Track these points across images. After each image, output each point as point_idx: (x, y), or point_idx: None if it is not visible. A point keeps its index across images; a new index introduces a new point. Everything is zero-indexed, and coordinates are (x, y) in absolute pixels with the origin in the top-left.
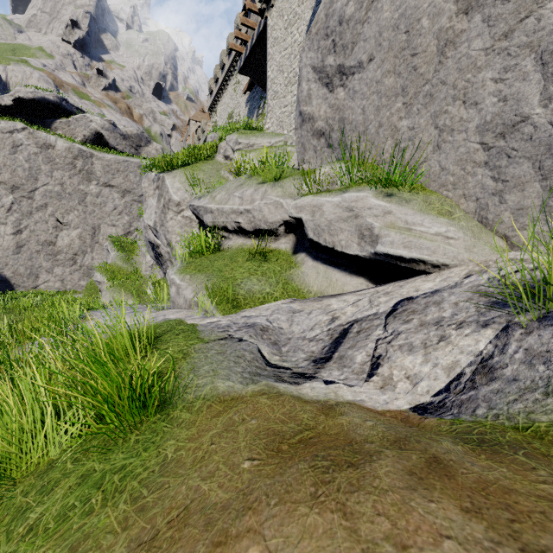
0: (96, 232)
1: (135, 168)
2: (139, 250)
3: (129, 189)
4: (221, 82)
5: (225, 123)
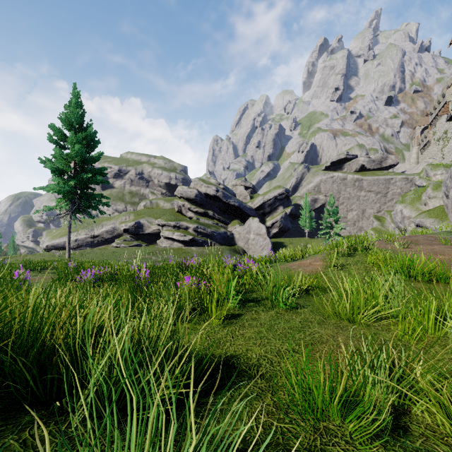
0: (364, 212)
1: (382, 181)
2: (387, 221)
3: (379, 191)
4: (438, 111)
5: (441, 135)
